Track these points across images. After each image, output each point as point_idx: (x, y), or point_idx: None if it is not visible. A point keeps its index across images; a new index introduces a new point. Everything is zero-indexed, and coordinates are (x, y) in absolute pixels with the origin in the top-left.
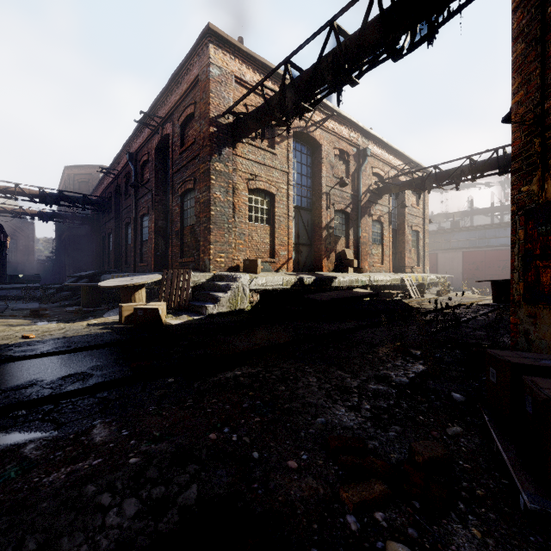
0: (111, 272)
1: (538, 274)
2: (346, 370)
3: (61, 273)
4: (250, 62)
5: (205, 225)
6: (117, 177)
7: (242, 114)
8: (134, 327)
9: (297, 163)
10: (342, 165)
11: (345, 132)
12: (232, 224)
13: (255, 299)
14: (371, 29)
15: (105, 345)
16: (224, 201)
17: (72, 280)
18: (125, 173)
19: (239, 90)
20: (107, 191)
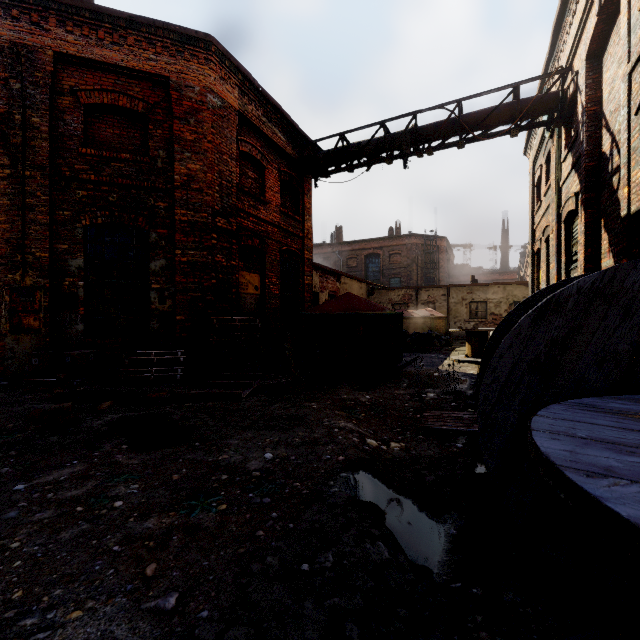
0: None
1: (21, 319)
2: None
3: None
4: None
5: None
6: None
7: None
8: None
9: None
10: None
11: None
12: None
13: None
14: None
15: None
16: None
17: None
18: None
19: None
20: None
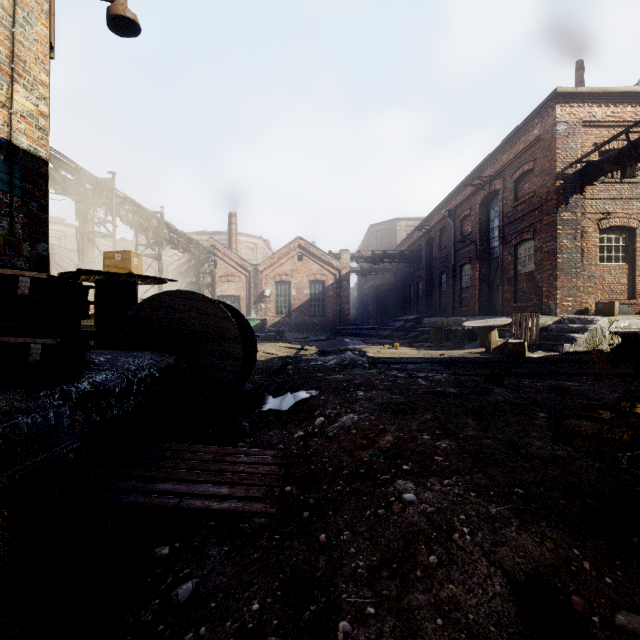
0: (430, 316)
1: None
2: None
3: (363, 317)
4: (601, 99)
5: (549, 272)
6: (429, 231)
7: (596, 162)
8: (505, 356)
9: None
10: None
11: None
12: (579, 268)
13: (615, 341)
14: None
15: (506, 362)
16: (571, 247)
17: (402, 323)
18: (440, 227)
19: (588, 133)
20: (415, 244)
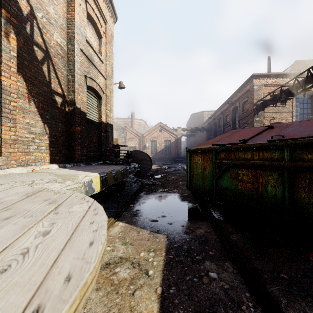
0: None
1: None
2: None
3: None
4: (270, 76)
5: None
6: (215, 119)
7: (266, 101)
8: None
9: (300, 104)
10: None
11: None
12: None
13: None
14: (310, 78)
15: None
16: None
17: None
18: (218, 118)
19: (266, 88)
20: (210, 124)
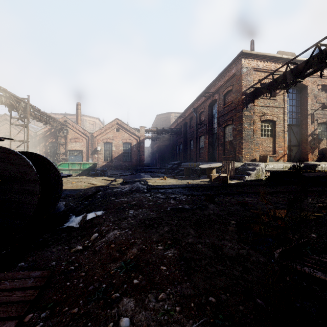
0: (185, 162)
1: None
2: (325, 199)
3: (153, 162)
4: (261, 58)
5: (239, 140)
6: (185, 119)
7: (259, 87)
8: (218, 183)
9: (289, 100)
10: (324, 94)
11: (326, 72)
12: (252, 139)
13: (267, 174)
14: None
15: (218, 186)
16: (248, 128)
17: (171, 165)
18: (190, 117)
19: (256, 74)
20: (178, 125)
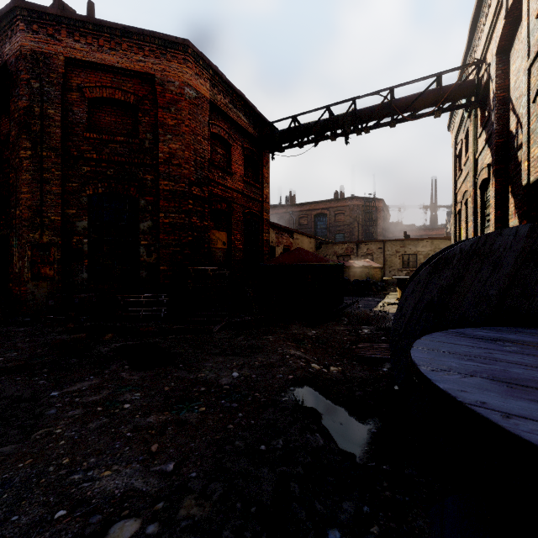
0: None
1: (40, 269)
2: None
3: None
4: None
5: None
6: None
7: None
8: None
9: None
10: None
11: None
12: None
13: None
14: None
15: None
16: None
17: None
18: None
19: None
20: None
